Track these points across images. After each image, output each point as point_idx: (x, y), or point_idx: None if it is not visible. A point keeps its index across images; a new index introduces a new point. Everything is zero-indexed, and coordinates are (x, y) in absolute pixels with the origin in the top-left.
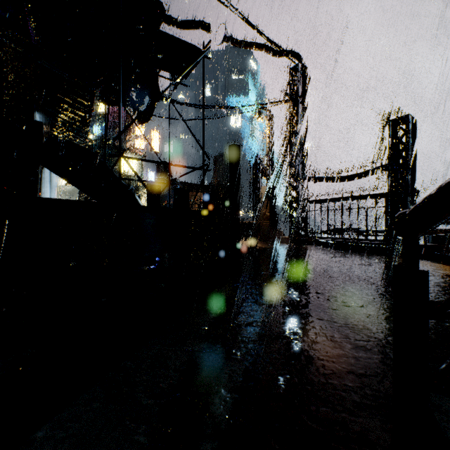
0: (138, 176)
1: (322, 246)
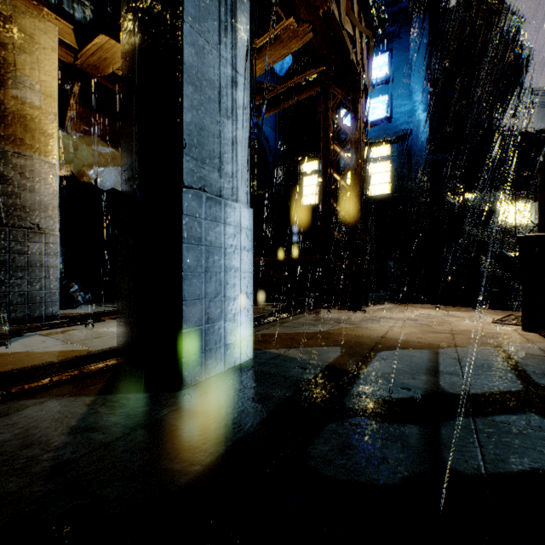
0: None
1: None
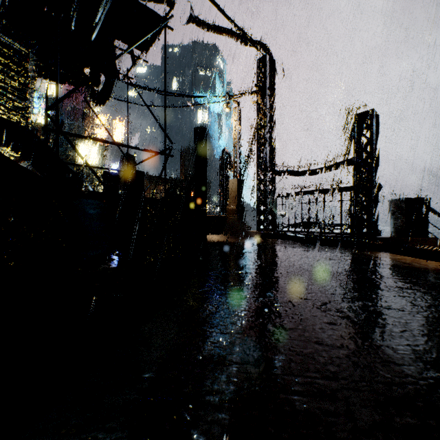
0: (81, 157)
1: (290, 240)
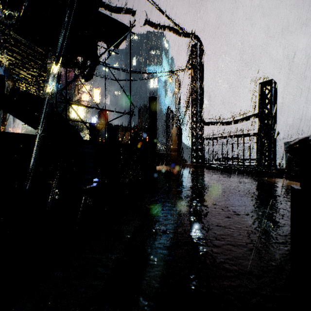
0: (80, 118)
1: (214, 169)
